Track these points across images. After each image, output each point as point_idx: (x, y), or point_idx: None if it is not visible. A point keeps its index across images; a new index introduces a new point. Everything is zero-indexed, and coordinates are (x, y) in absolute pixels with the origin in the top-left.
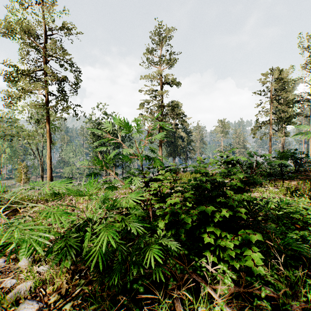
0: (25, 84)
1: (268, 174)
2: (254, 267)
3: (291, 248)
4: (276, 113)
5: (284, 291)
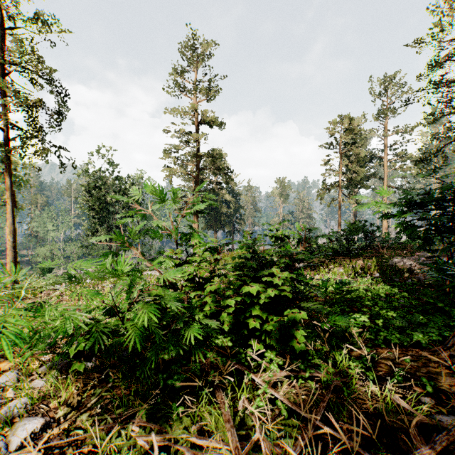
0: None
1: (335, 252)
2: (297, 344)
3: (343, 330)
4: (347, 173)
5: (330, 372)
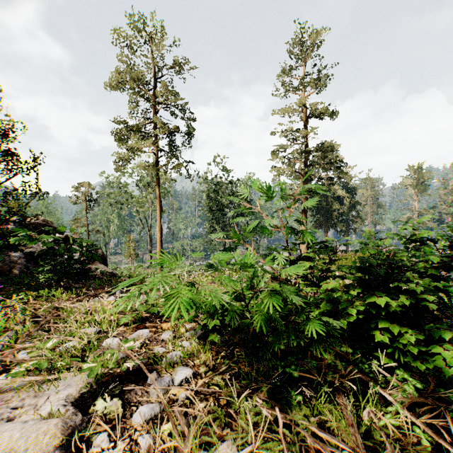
0: (135, 142)
1: None
2: (444, 368)
3: None
4: None
5: None
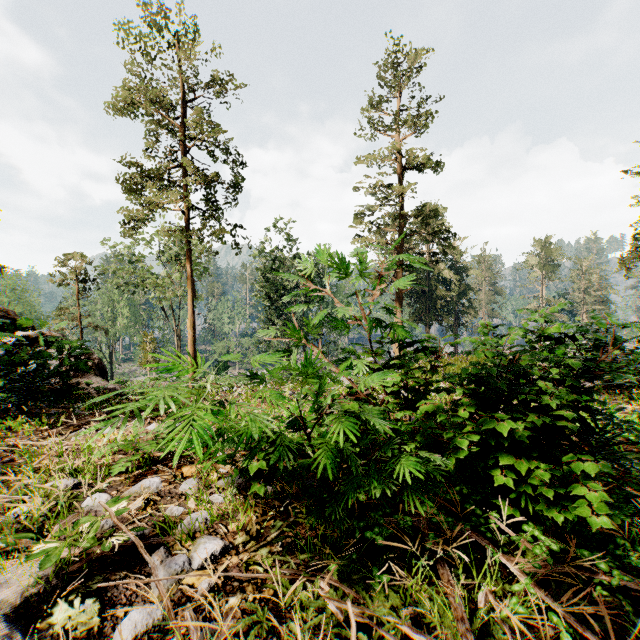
0: (154, 195)
1: None
2: (592, 523)
3: None
4: None
5: None
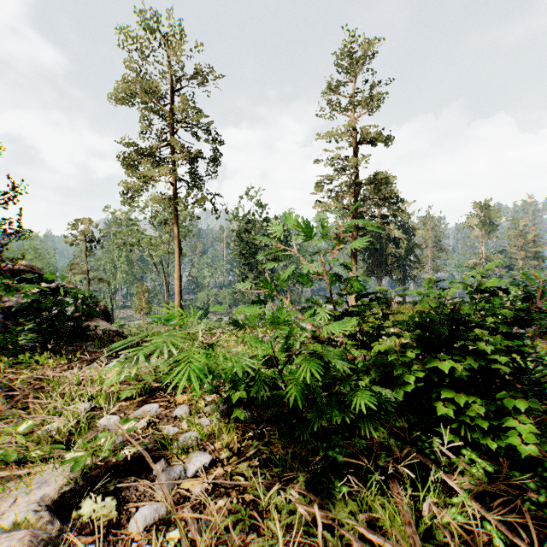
0: (148, 169)
1: None
2: (521, 448)
3: None
4: None
5: None
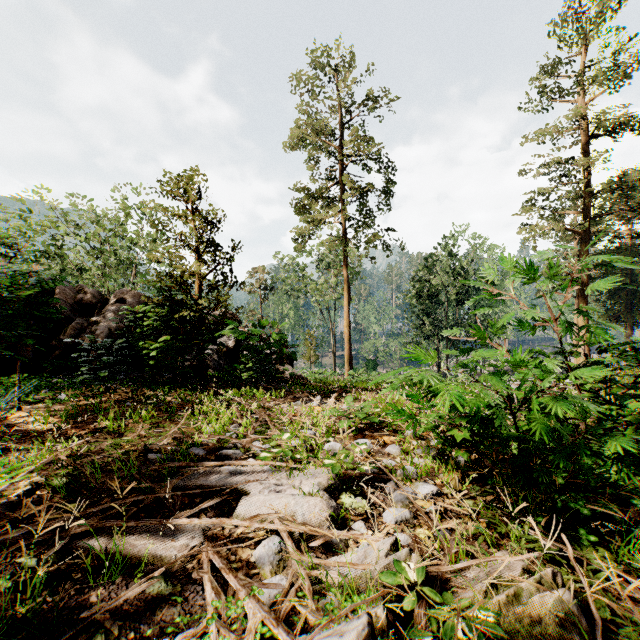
0: (319, 212)
1: None
2: None
3: None
4: None
5: None
